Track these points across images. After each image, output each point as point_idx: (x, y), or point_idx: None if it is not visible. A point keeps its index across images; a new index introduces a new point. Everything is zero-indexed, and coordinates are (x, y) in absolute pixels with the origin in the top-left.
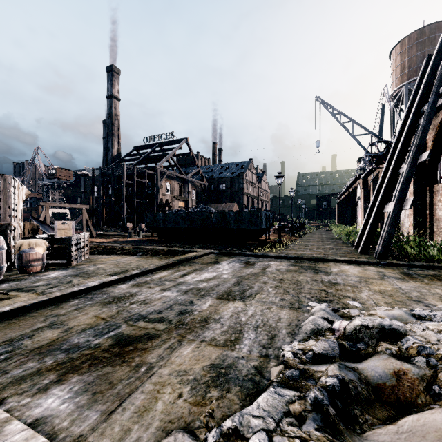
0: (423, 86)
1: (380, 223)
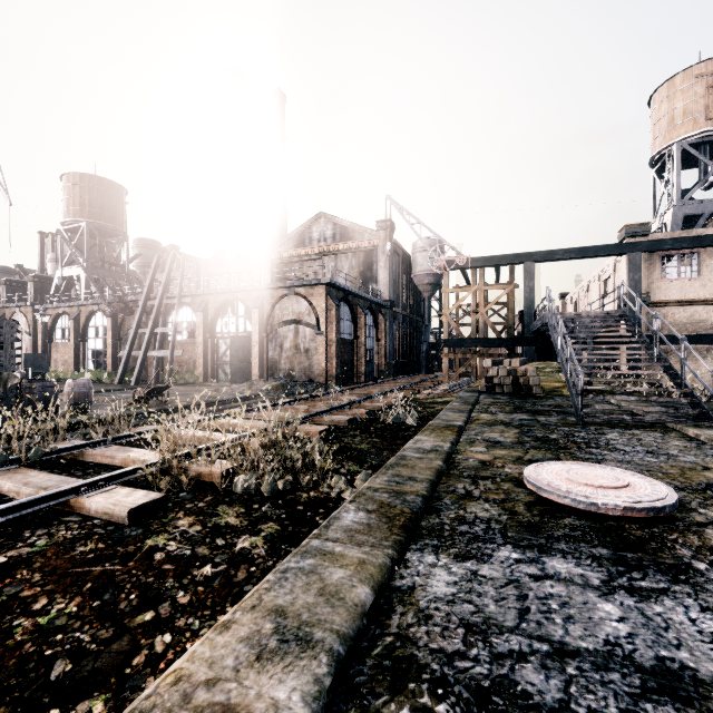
0: (165, 280)
1: (83, 363)
